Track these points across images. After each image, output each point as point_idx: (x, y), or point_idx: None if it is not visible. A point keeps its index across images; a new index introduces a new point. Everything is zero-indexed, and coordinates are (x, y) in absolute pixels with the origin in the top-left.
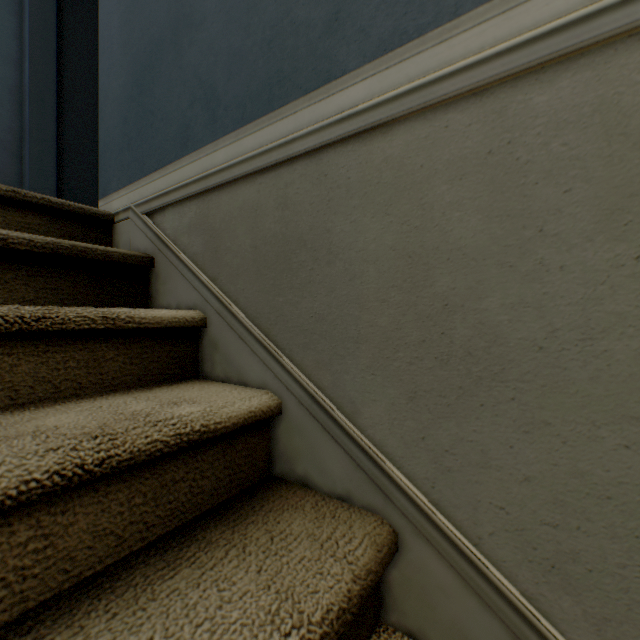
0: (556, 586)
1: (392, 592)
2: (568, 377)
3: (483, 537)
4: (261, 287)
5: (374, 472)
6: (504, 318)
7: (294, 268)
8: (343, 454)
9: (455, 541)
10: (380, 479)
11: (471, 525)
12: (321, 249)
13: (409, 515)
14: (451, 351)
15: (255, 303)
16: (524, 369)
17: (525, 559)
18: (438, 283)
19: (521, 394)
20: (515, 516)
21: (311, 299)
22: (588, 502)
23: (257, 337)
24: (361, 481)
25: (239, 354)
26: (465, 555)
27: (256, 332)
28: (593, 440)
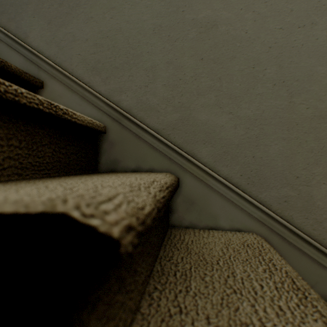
0: (95, 75)
1: None
2: None
3: (74, 69)
4: None
5: (33, 58)
6: None
7: None
8: (21, 57)
9: (63, 72)
10: (36, 60)
11: (70, 66)
12: None
13: (47, 70)
14: None
15: None
16: (86, 0)
17: (86, 70)
18: None
19: (85, 10)
20: (84, 56)
21: None
22: (103, 41)
23: None
24: (29, 66)
25: None
26: (67, 76)
27: None
28: (104, 19)
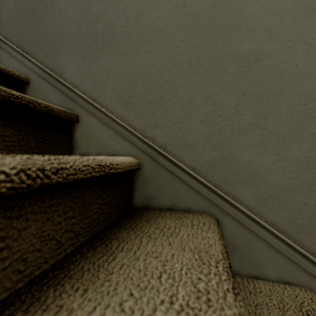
0: (128, 109)
1: (77, 142)
2: (132, 34)
3: (108, 103)
4: (20, 26)
5: (69, 93)
6: (114, 18)
7: (36, 14)
8: (57, 92)
9: (98, 107)
10: (72, 95)
11: (104, 101)
12: (48, 3)
13: (82, 105)
14: (98, 35)
15: (16, 35)
16: (120, 35)
17: (120, 105)
18: (93, 9)
19: (119, 45)
20: (117, 90)
21: (44, 27)
22: (137, 76)
23: (17, 50)
24: (65, 101)
25: (7, 62)
26: (101, 111)
27: (16, 47)
28: (138, 54)
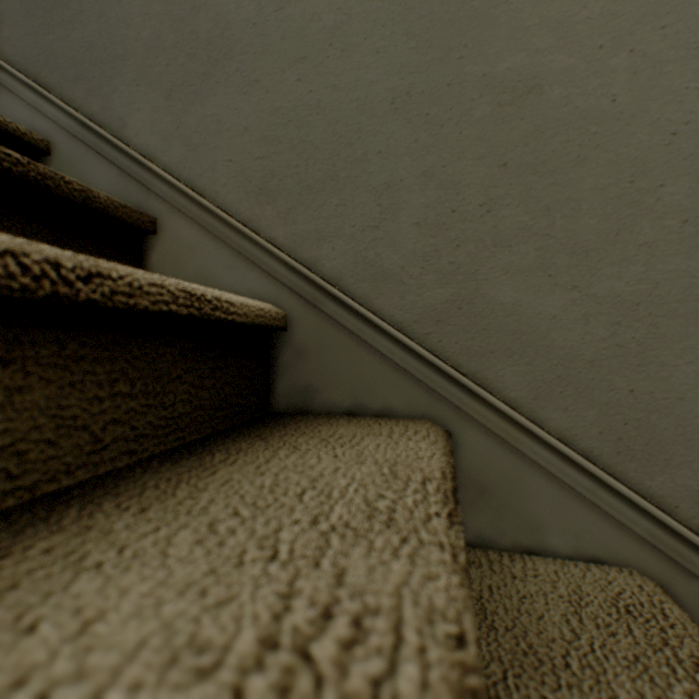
0: (263, 204)
1: None
2: (270, 42)
3: (219, 192)
4: (30, 30)
5: (137, 171)
6: (233, 8)
7: (66, 2)
8: (112, 170)
9: (198, 200)
10: (142, 176)
11: (212, 186)
12: None
13: (165, 196)
14: (198, 46)
15: (23, 49)
16: (245, 45)
17: (245, 194)
18: None
19: (243, 65)
20: (239, 163)
21: (83, 30)
22: (280, 131)
23: (24, 81)
24: (127, 188)
25: (4, 108)
26: (205, 208)
27: (23, 76)
28: (283, 84)
